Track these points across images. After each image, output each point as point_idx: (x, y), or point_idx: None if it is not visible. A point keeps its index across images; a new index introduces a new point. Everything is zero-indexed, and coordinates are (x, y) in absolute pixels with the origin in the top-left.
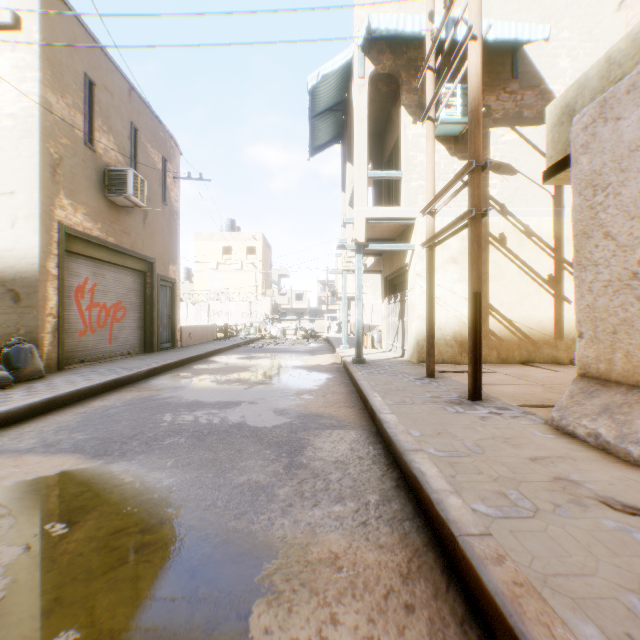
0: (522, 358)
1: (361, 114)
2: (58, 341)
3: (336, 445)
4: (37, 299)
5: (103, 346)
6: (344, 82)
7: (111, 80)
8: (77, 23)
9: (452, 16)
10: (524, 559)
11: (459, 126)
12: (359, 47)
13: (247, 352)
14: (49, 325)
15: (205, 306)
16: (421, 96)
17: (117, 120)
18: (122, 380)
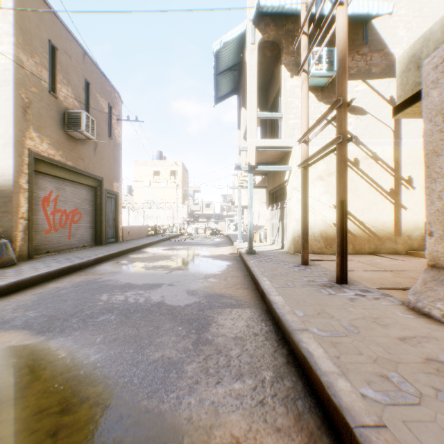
0: (371, 250)
1: (252, 70)
2: (28, 237)
3: (235, 322)
4: (12, 206)
5: (64, 241)
6: (240, 48)
7: (69, 46)
8: (43, 3)
9: None
10: None
11: (325, 79)
12: (251, 21)
13: (170, 245)
14: (21, 225)
15: (141, 212)
16: (296, 57)
17: (74, 76)
18: (74, 267)
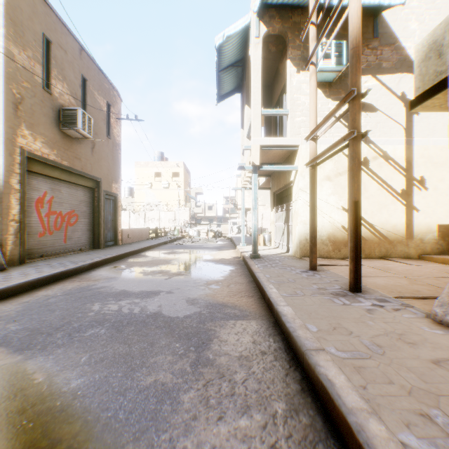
0: (381, 254)
1: (257, 65)
2: (20, 241)
3: (239, 337)
4: (1, 208)
5: (59, 244)
6: (243, 43)
7: (65, 41)
8: None
9: None
10: None
11: (333, 74)
12: (255, 13)
13: (171, 248)
14: (12, 228)
15: (142, 214)
16: (303, 51)
17: (70, 72)
18: (68, 272)
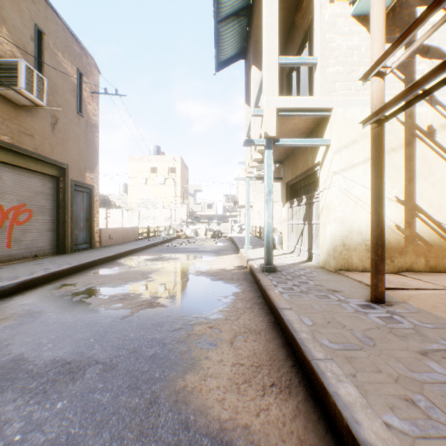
0: None
1: None
2: None
3: None
4: None
5: None
6: None
7: None
8: None
9: None
10: None
11: None
12: None
13: (159, 252)
14: None
15: (136, 212)
16: None
17: (14, 15)
18: None
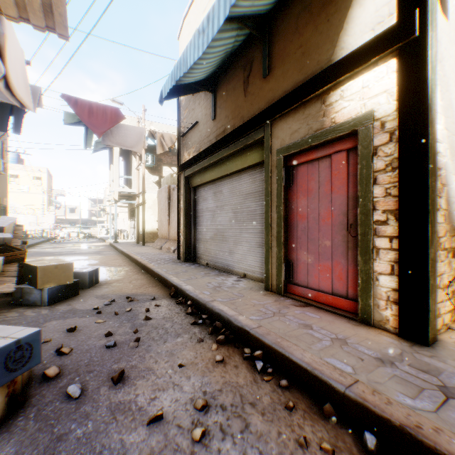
0: None
1: (117, 155)
2: None
3: (108, 252)
4: None
5: None
6: None
7: None
8: None
9: (150, 127)
10: (130, 251)
11: (151, 166)
12: None
13: (56, 243)
14: None
15: None
16: None
17: None
18: None
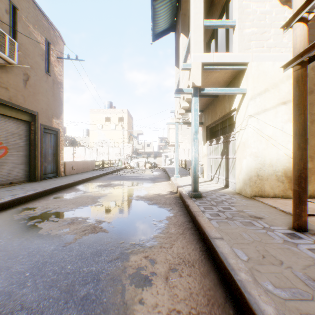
0: None
1: None
2: None
3: None
4: None
5: None
6: None
7: None
8: None
9: None
10: None
11: None
12: None
13: (109, 179)
14: None
15: (95, 149)
16: None
17: None
18: None
